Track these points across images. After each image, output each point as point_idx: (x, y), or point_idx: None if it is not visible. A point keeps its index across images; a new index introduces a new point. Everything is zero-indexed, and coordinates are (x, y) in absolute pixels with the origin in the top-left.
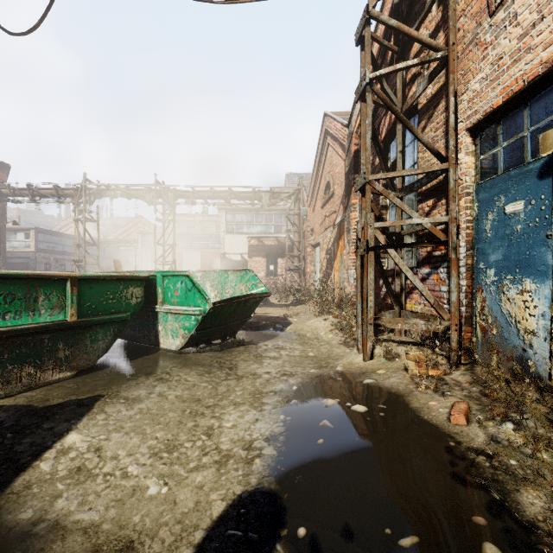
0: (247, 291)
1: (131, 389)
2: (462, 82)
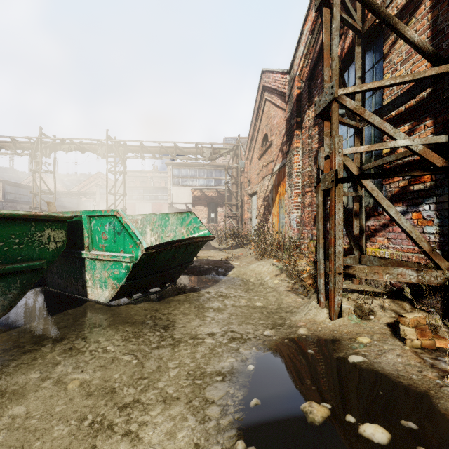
0: (188, 235)
1: (20, 370)
2: None
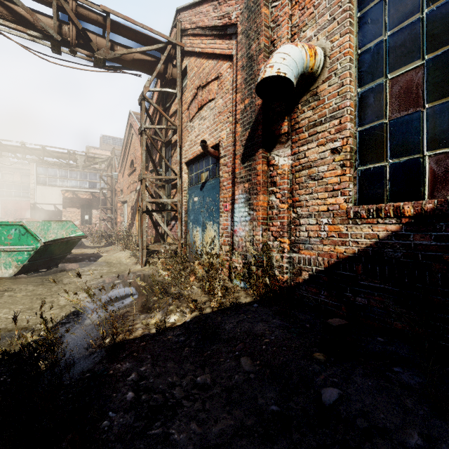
0: (68, 235)
1: None
2: (184, 142)
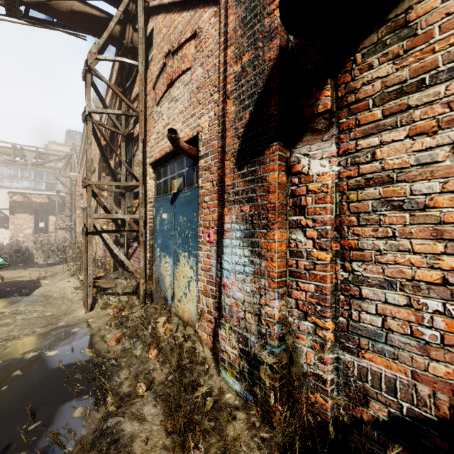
0: None
1: None
2: (148, 134)
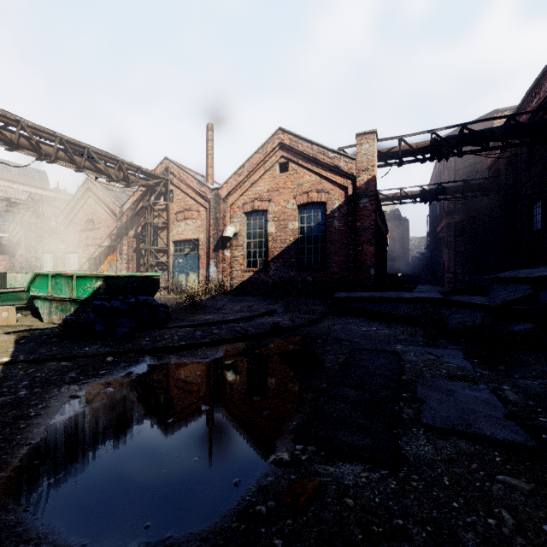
0: None
1: None
2: (171, 230)
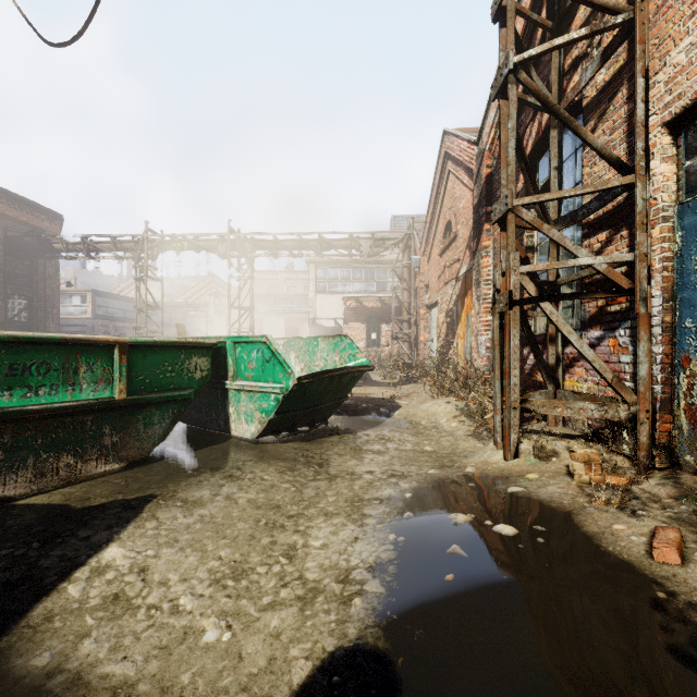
0: (342, 364)
1: (192, 488)
2: (656, 56)
